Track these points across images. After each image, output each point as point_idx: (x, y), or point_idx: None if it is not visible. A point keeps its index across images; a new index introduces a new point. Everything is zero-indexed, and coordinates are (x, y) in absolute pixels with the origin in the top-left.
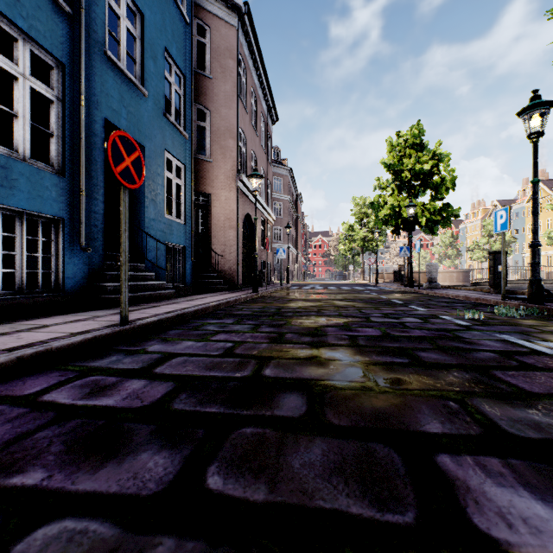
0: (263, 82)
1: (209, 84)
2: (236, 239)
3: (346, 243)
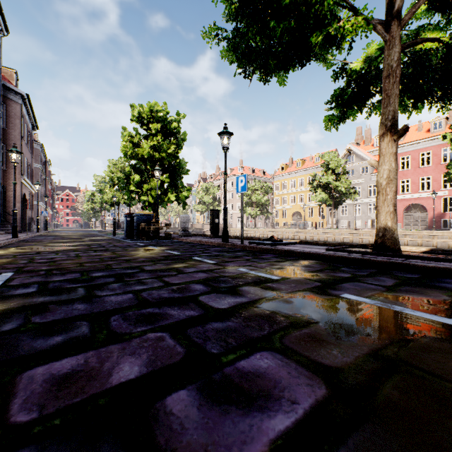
0: (31, 116)
1: (5, 131)
2: (21, 208)
3: (90, 204)
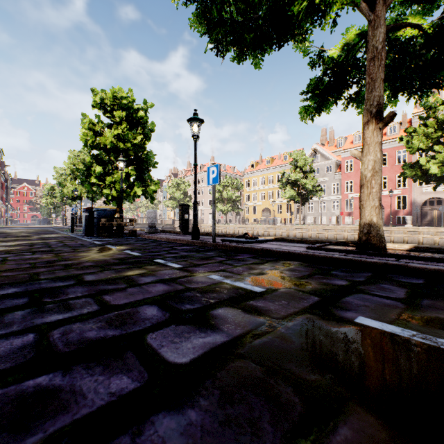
0: None
1: None
2: None
3: (49, 198)
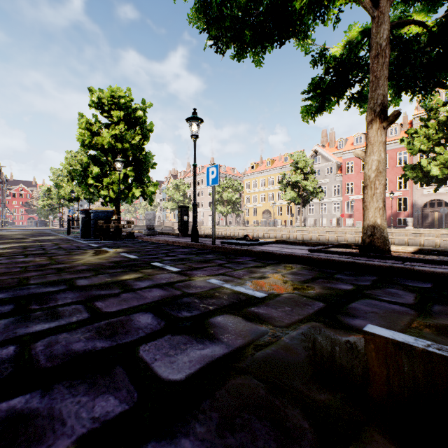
0: None
1: None
2: None
3: (46, 200)
